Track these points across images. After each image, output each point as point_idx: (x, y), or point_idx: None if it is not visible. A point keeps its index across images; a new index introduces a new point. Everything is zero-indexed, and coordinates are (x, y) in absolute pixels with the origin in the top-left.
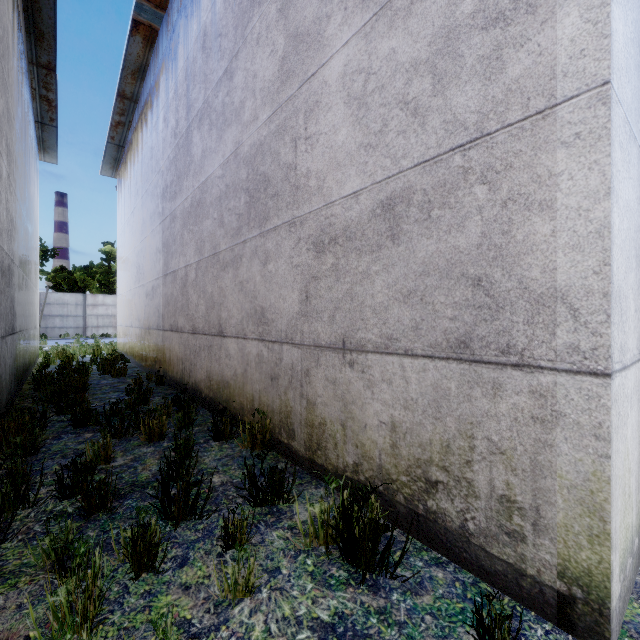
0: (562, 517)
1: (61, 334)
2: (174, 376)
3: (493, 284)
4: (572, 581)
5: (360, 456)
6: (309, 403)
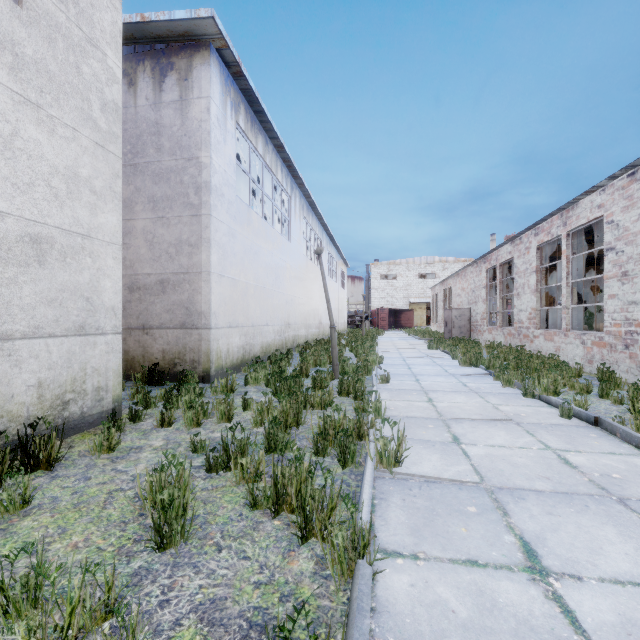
0: (203, 360)
1: None
2: None
3: (191, 309)
4: (205, 372)
5: (151, 365)
6: (126, 352)
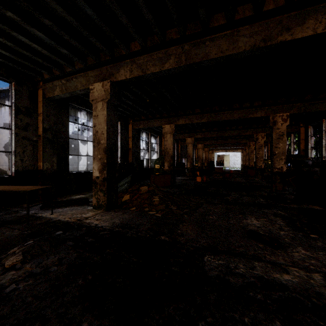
0: None
1: None
2: None
3: None
4: None
5: None
6: None
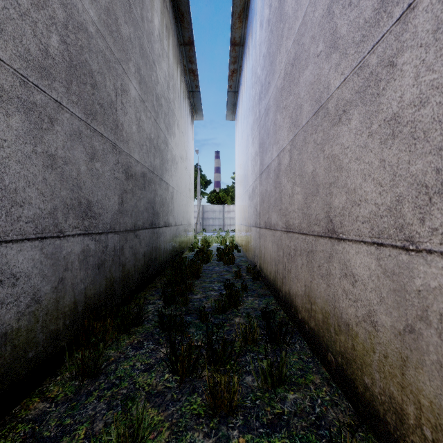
0: None
1: (212, 229)
2: (267, 275)
3: None
4: None
5: None
6: None
